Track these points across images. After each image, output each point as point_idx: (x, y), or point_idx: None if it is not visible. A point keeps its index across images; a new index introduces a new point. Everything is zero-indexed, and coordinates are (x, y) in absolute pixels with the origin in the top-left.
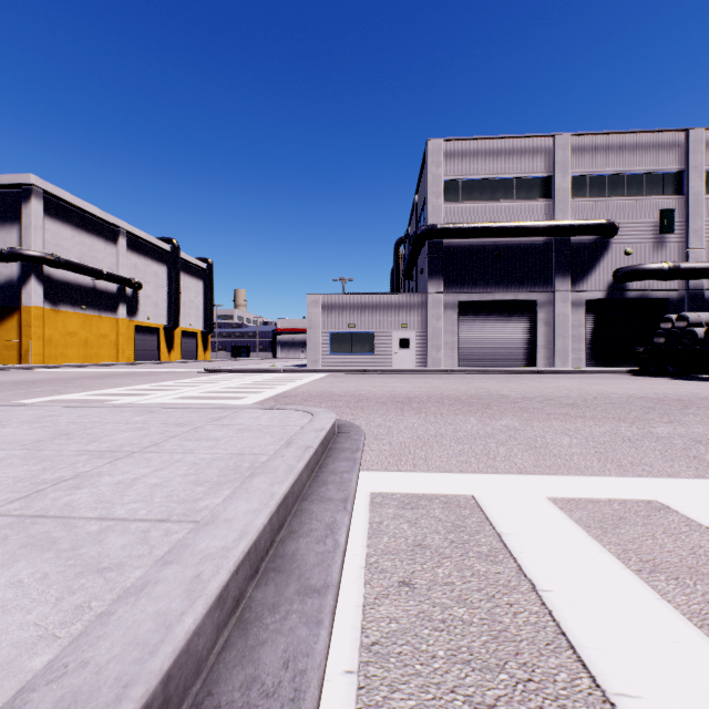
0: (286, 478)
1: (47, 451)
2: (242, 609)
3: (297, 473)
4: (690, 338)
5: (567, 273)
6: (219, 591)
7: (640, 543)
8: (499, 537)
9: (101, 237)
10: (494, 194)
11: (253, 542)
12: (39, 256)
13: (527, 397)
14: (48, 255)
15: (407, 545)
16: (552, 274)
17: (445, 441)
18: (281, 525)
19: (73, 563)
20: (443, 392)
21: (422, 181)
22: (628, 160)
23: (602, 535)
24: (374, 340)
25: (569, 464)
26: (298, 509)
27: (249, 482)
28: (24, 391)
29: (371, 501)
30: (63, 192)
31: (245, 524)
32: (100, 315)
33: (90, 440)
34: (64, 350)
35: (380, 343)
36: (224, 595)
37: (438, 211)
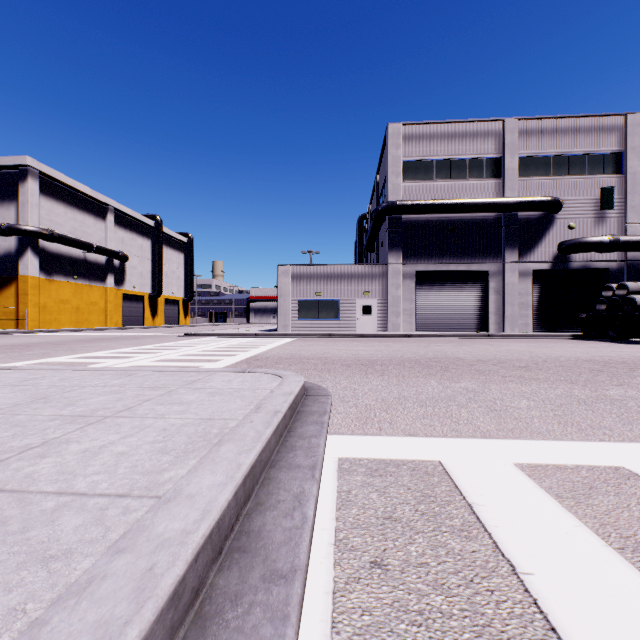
0: (254, 446)
1: (21, 416)
2: (201, 600)
3: (265, 440)
4: (630, 305)
5: (516, 245)
6: (173, 587)
7: (617, 516)
8: (470, 509)
9: (91, 214)
10: (449, 173)
11: (215, 522)
12: (34, 231)
13: (482, 360)
14: (42, 230)
15: (377, 518)
16: (501, 246)
17: (409, 403)
18: (248, 497)
19: (18, 549)
20: (403, 355)
21: (383, 162)
22: (572, 142)
23: (575, 506)
24: (339, 307)
25: (531, 428)
26: (266, 477)
27: (216, 451)
28: (17, 354)
29: (339, 467)
30: (57, 172)
31: (208, 501)
32: (90, 284)
33: (66, 404)
34: (58, 316)
35: (344, 310)
36: (179, 590)
37: (397, 189)
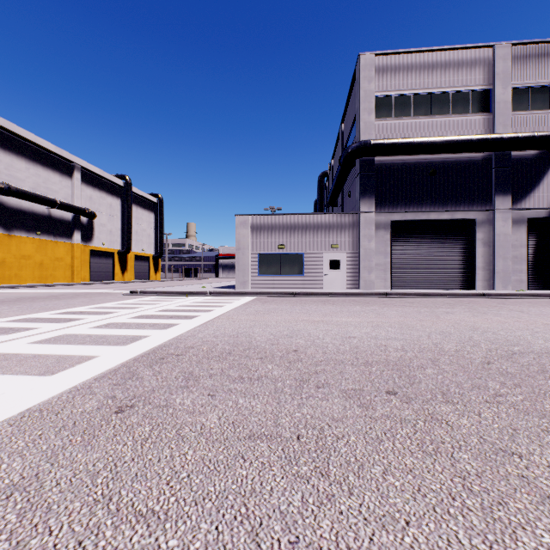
0: None
1: None
2: None
3: None
4: None
5: (509, 190)
6: None
7: None
8: None
9: (56, 171)
10: (429, 109)
11: None
12: None
13: None
14: None
15: None
16: (491, 191)
17: None
18: None
19: None
20: (437, 343)
21: (350, 105)
22: None
23: None
24: (304, 261)
25: None
26: None
27: None
28: None
29: None
30: (16, 126)
31: None
32: (55, 240)
33: None
34: (18, 272)
35: (310, 265)
36: None
37: (370, 127)
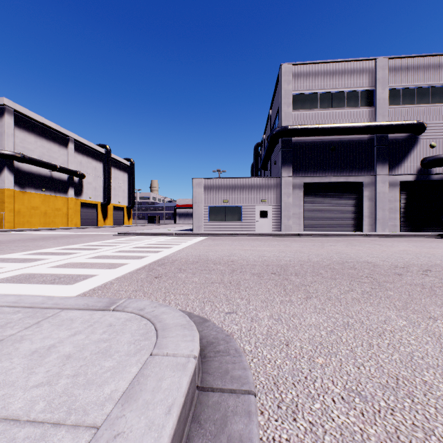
0: None
1: None
2: None
3: None
4: None
5: (386, 161)
6: None
7: None
8: None
9: (56, 143)
10: (330, 103)
11: None
12: (9, 154)
13: (399, 265)
14: (16, 153)
15: None
16: (374, 162)
17: (442, 430)
18: None
19: None
20: (310, 258)
21: (275, 97)
22: (433, 76)
23: None
24: (242, 212)
25: None
26: None
27: None
28: None
29: None
30: (28, 111)
31: None
32: (55, 195)
33: None
34: (29, 219)
35: (246, 214)
36: None
37: (288, 116)
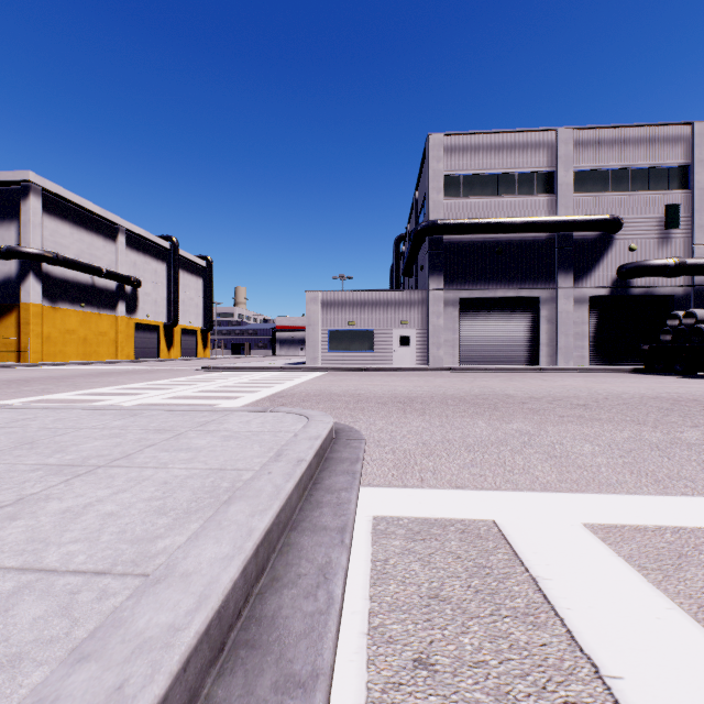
0: (270, 505)
1: None
2: None
3: (284, 497)
4: (698, 335)
5: (570, 269)
6: None
7: None
8: (535, 584)
9: (100, 235)
10: (496, 189)
11: (214, 612)
12: (37, 253)
13: (535, 397)
14: (46, 252)
15: (420, 597)
16: (554, 270)
17: (454, 448)
18: (262, 570)
19: None
20: (446, 392)
21: (422, 176)
22: (633, 154)
23: (664, 581)
24: (374, 338)
25: (599, 478)
26: (285, 542)
27: (224, 511)
28: (14, 390)
29: (374, 528)
30: (62, 189)
31: (207, 582)
32: (99, 312)
33: (54, 450)
34: (63, 348)
35: (380, 341)
36: None
37: (438, 206)
